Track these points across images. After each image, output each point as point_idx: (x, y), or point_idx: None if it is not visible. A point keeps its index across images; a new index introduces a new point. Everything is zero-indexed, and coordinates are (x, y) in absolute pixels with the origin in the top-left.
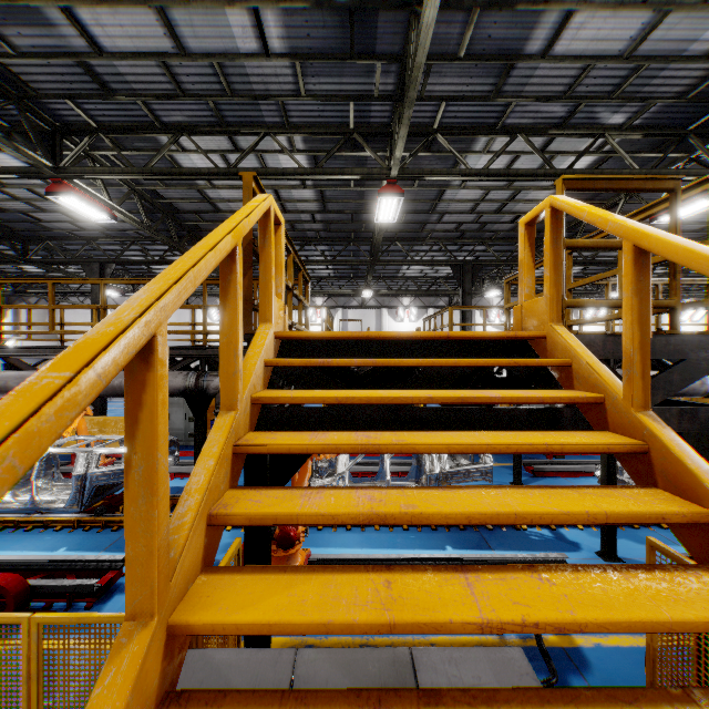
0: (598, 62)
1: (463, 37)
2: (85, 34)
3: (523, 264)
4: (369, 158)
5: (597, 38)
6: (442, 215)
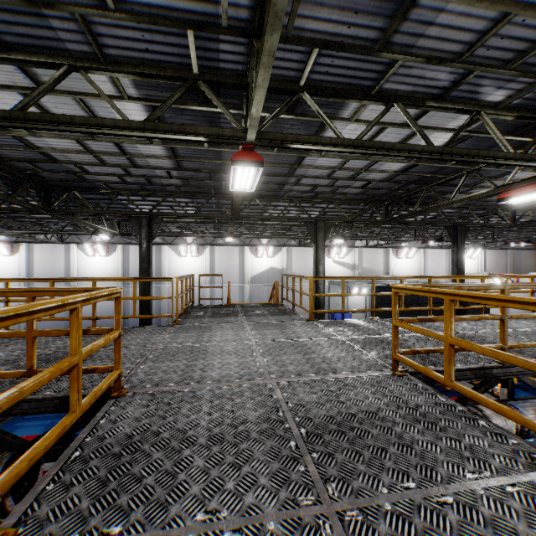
0: (521, 12)
1: None
2: None
3: None
4: (223, 116)
5: None
6: (300, 178)
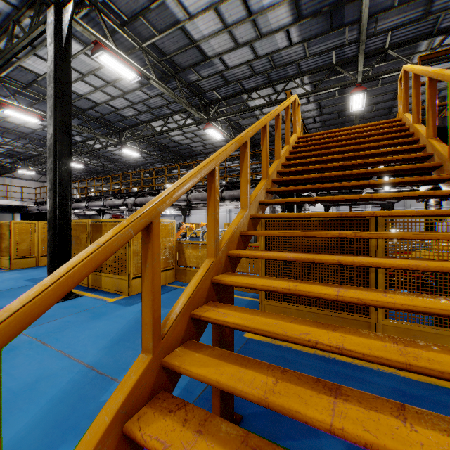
0: None
1: None
2: (224, 64)
3: (398, 96)
4: (346, 77)
5: None
6: None
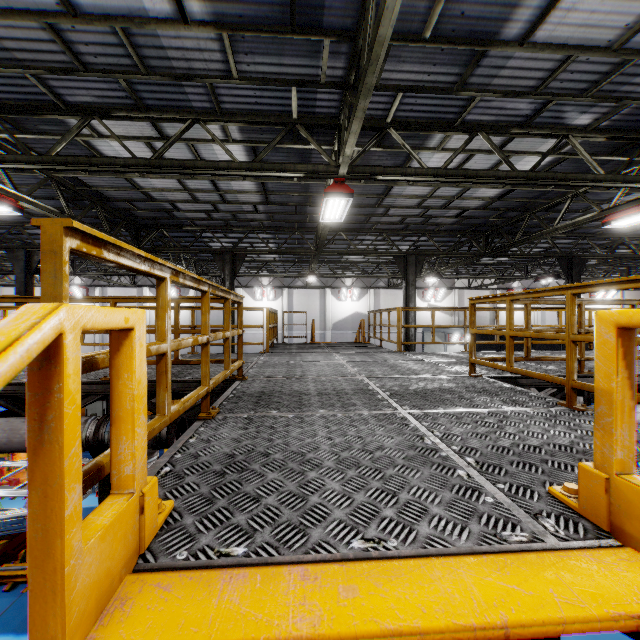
0: (582, 54)
1: (431, 12)
2: None
3: (612, 401)
4: (314, 152)
5: (587, 23)
6: (388, 209)
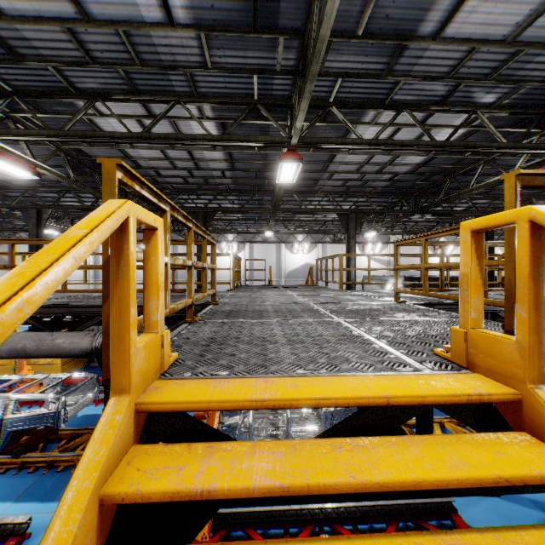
0: (483, 46)
1: (362, 15)
2: None
3: (469, 280)
4: (271, 126)
5: (486, 22)
6: (332, 174)
